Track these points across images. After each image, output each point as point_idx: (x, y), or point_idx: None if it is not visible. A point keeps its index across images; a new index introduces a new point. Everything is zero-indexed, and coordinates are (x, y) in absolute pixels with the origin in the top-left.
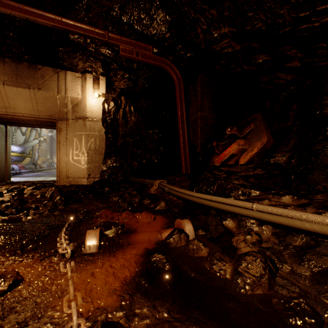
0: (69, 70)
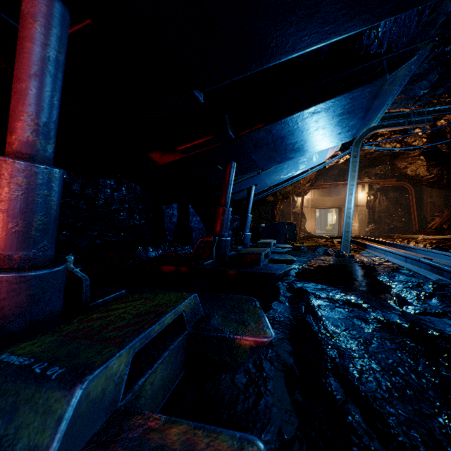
0: None
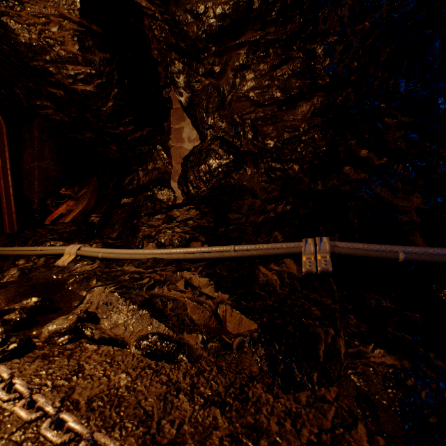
0: None
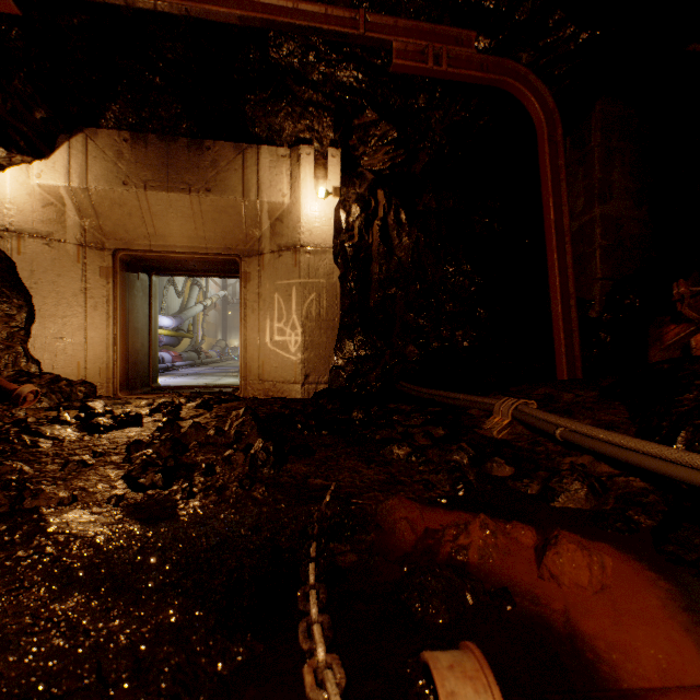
0: (266, 145)
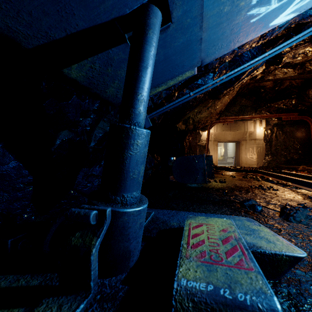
0: (248, 120)
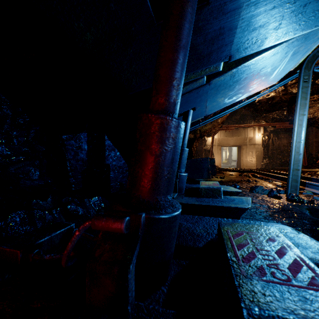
0: (248, 127)
